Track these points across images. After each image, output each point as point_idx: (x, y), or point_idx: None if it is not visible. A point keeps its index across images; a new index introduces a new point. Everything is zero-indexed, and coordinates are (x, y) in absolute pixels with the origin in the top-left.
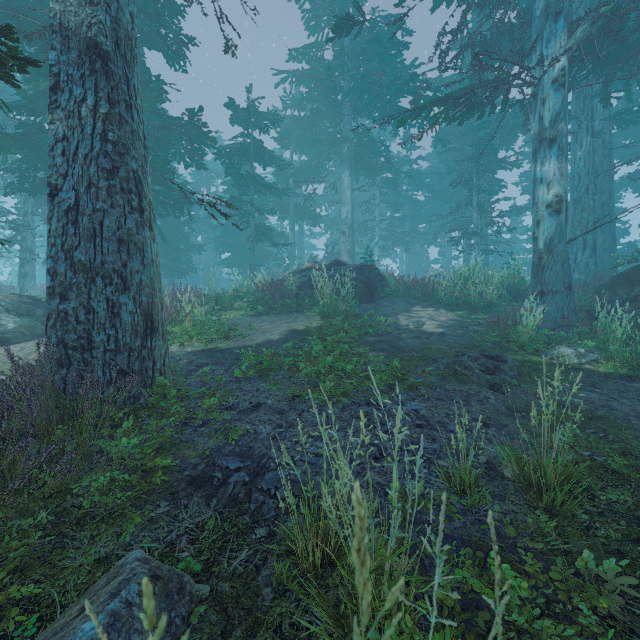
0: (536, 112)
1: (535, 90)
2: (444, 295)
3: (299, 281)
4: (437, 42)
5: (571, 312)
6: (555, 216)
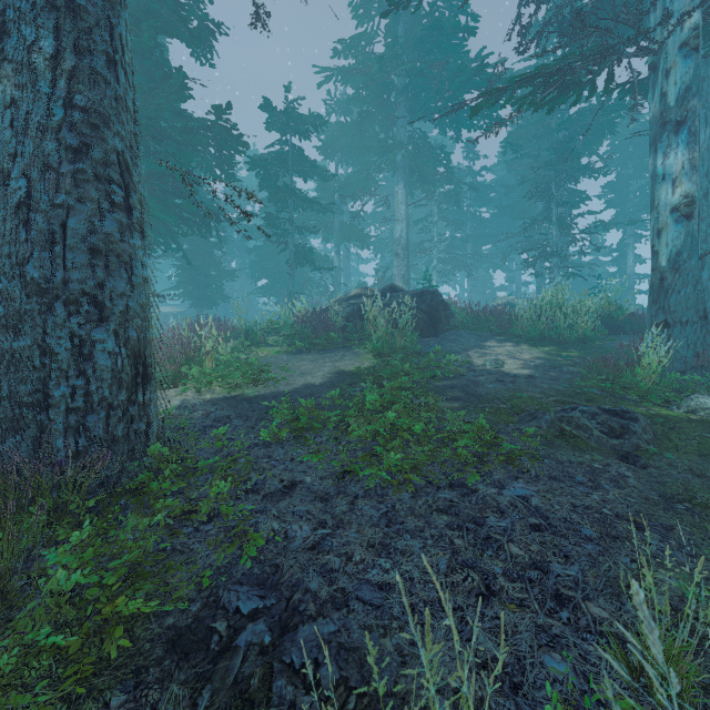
0: (656, 88)
1: (654, 60)
2: (525, 327)
3: (346, 311)
4: (518, 12)
5: (707, 349)
6: (684, 223)
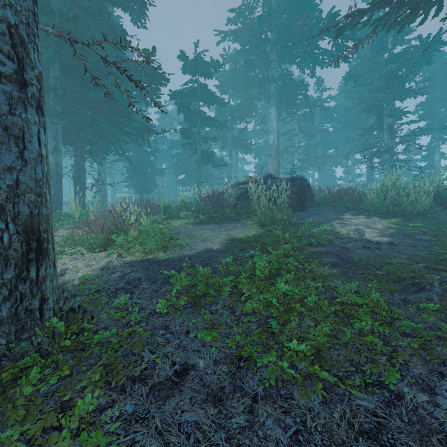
0: None
1: None
2: (373, 204)
3: (237, 192)
4: None
5: None
6: None
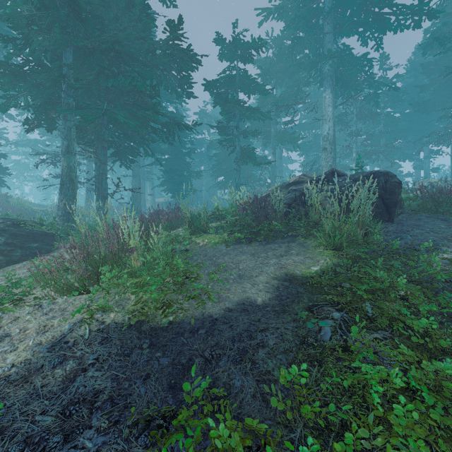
0: None
1: None
2: None
3: (288, 197)
4: None
5: None
6: None
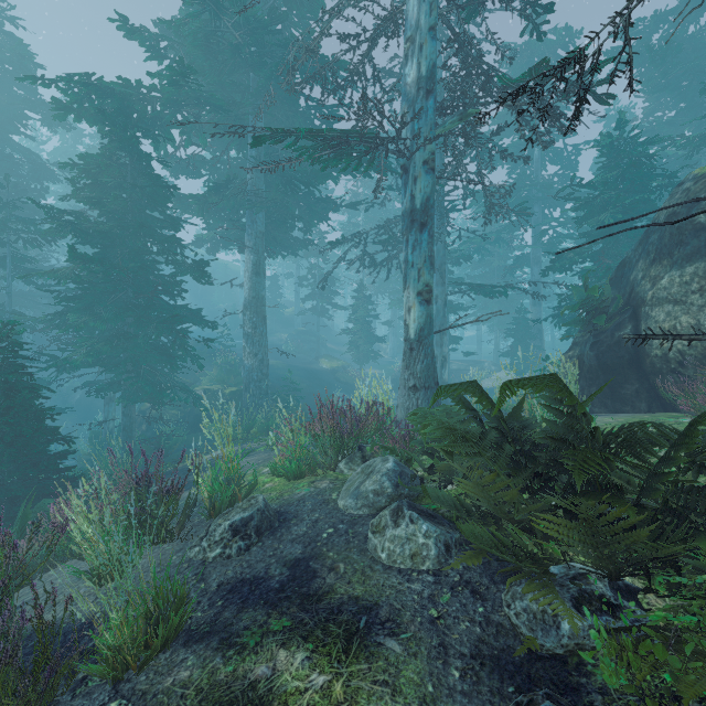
0: None
1: None
2: None
3: None
4: None
5: None
6: None
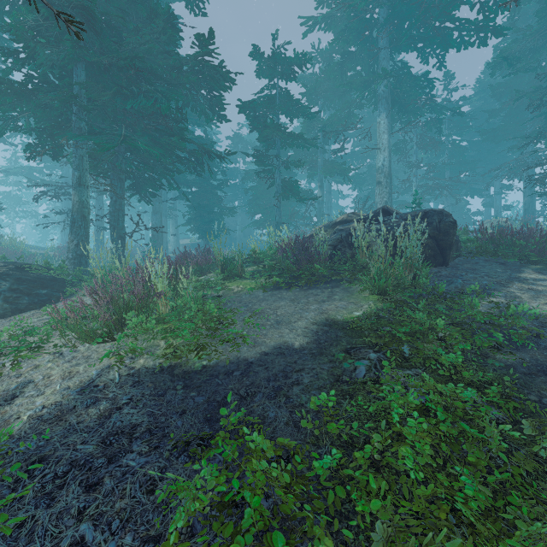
0: None
1: None
2: None
3: (333, 237)
4: None
5: None
6: None
